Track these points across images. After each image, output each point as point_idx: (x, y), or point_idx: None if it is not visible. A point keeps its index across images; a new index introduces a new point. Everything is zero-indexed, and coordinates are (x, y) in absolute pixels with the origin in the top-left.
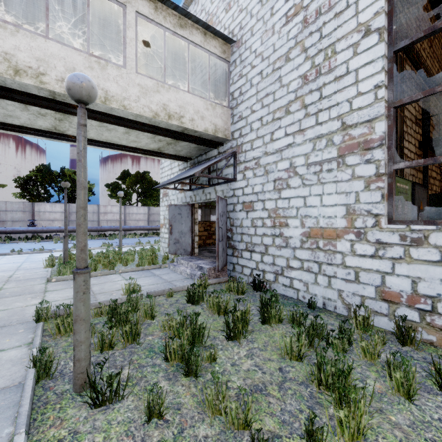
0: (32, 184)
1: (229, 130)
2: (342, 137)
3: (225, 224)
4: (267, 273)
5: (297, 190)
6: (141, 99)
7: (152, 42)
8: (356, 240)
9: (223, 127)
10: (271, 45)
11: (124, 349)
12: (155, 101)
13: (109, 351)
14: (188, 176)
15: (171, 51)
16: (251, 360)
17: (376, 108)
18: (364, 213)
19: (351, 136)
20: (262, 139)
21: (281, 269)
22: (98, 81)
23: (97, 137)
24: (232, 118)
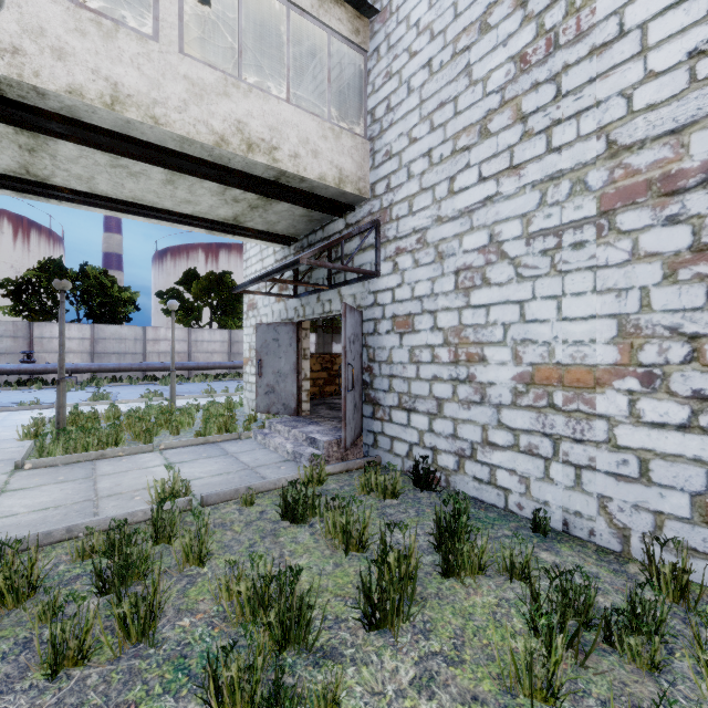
0: (31, 292)
1: (366, 180)
2: (607, 172)
3: (359, 357)
4: (442, 453)
5: (504, 290)
6: (190, 106)
7: (223, 17)
8: (641, 392)
9: (355, 174)
10: (449, 5)
11: (115, 663)
12: (221, 113)
13: (75, 671)
14: (288, 265)
15: (258, 37)
16: (429, 702)
17: (694, 100)
18: (664, 333)
19: (629, 168)
20: (432, 191)
21: (470, 447)
22: (97, 61)
23: (114, 191)
24: (372, 158)
